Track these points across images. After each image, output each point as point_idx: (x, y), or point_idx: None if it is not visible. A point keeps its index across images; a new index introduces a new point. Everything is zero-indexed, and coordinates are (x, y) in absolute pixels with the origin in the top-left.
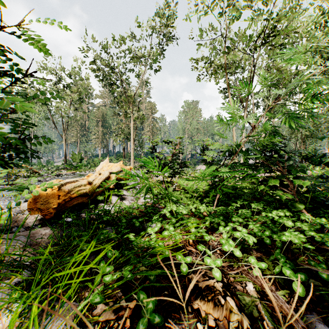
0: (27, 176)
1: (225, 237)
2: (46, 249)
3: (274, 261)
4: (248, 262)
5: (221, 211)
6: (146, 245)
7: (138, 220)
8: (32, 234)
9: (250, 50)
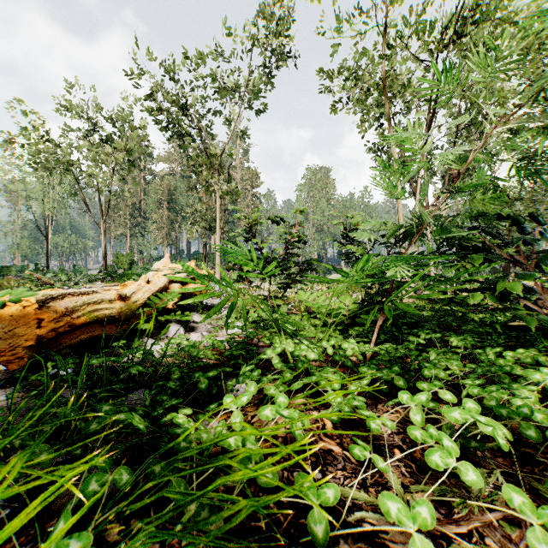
0: None
1: (419, 421)
2: None
3: None
4: (496, 498)
5: (393, 354)
6: (218, 444)
7: (206, 375)
8: None
9: (432, 52)
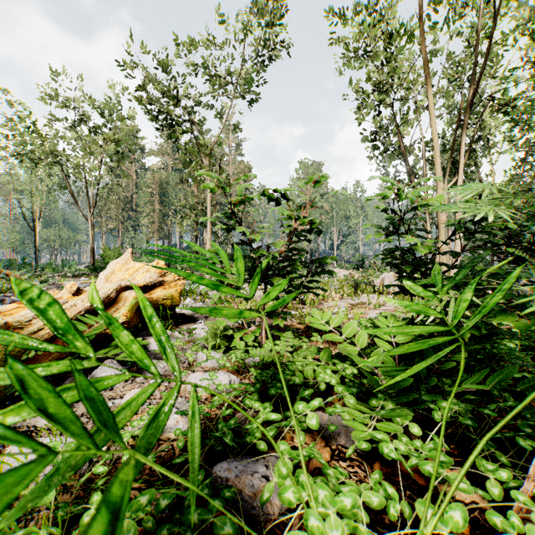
0: None
1: None
2: None
3: None
4: None
5: None
6: None
7: None
8: None
9: None
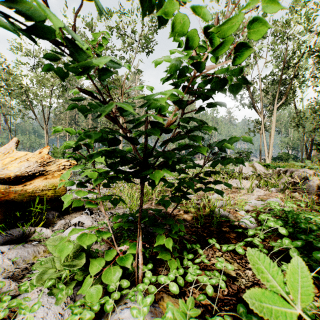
0: None
1: None
2: None
3: None
4: None
5: None
6: None
7: None
8: None
9: None
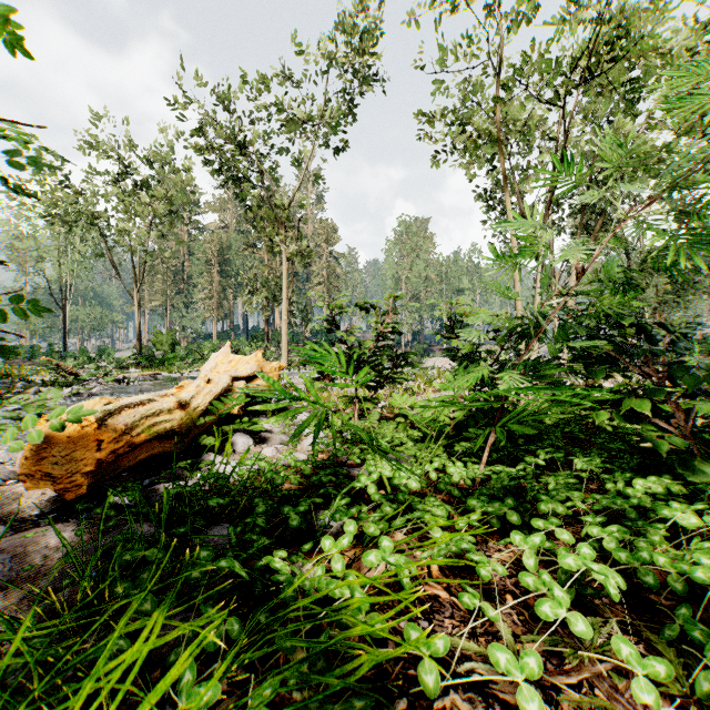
0: (51, 383)
1: (532, 566)
2: (13, 637)
3: (679, 647)
4: (607, 648)
5: (507, 482)
6: (319, 591)
7: (297, 511)
8: (24, 544)
9: (556, 96)
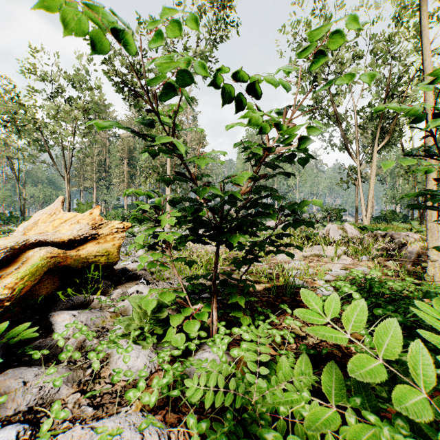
0: None
1: None
2: None
3: None
4: None
5: None
6: None
7: None
8: None
9: None
